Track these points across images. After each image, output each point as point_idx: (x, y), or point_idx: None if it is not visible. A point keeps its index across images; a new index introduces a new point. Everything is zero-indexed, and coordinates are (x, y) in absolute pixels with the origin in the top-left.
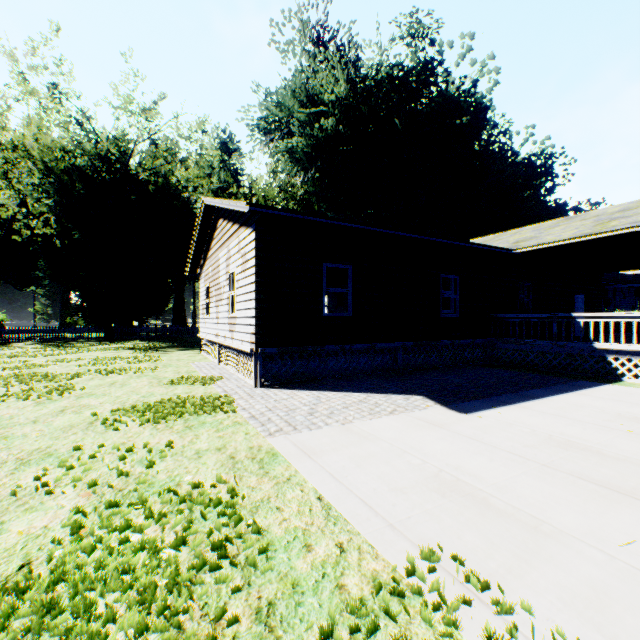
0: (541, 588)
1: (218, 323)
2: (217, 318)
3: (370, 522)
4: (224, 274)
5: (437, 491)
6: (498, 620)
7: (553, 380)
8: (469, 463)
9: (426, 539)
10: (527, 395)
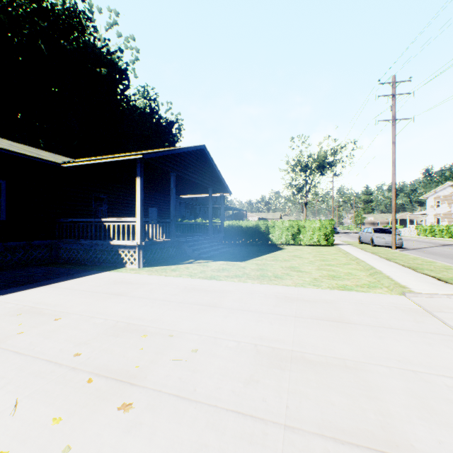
0: None
1: None
2: None
3: None
4: None
5: None
6: None
7: (67, 273)
8: None
9: None
10: None
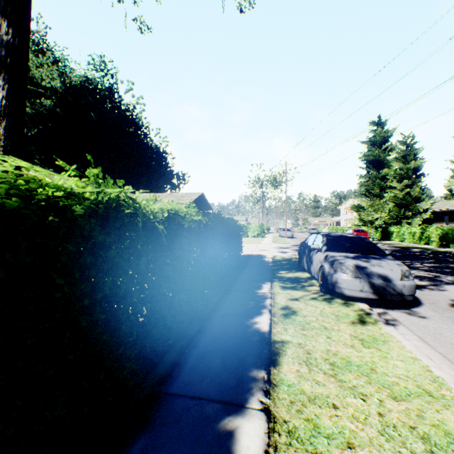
0: None
1: None
2: None
3: None
4: None
5: None
6: None
7: None
8: None
9: None
10: None
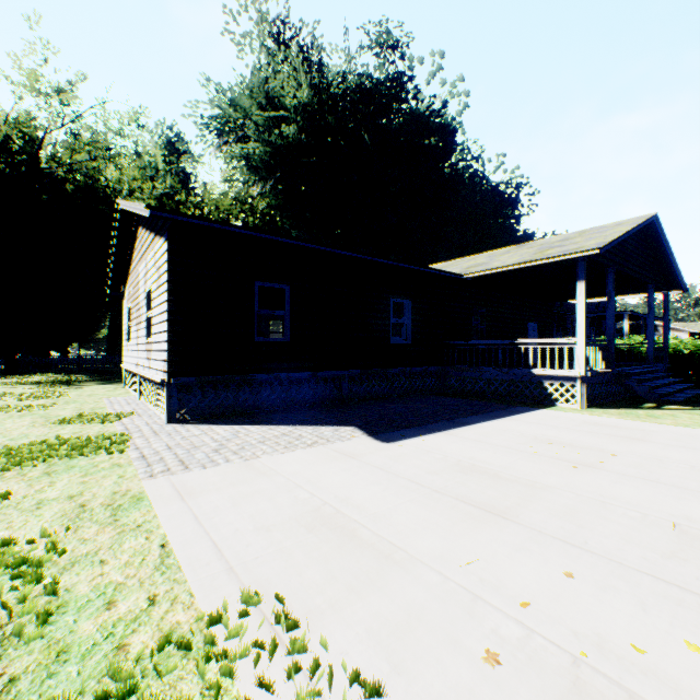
0: (356, 620)
1: (138, 350)
2: (137, 344)
3: (208, 567)
4: (143, 292)
5: (307, 526)
6: (287, 661)
7: (494, 407)
8: (360, 494)
9: (262, 580)
10: (461, 422)
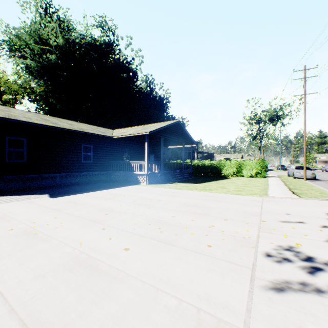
0: None
1: None
2: None
3: None
4: None
5: None
6: None
7: (118, 185)
8: (20, 210)
9: None
10: (94, 190)
